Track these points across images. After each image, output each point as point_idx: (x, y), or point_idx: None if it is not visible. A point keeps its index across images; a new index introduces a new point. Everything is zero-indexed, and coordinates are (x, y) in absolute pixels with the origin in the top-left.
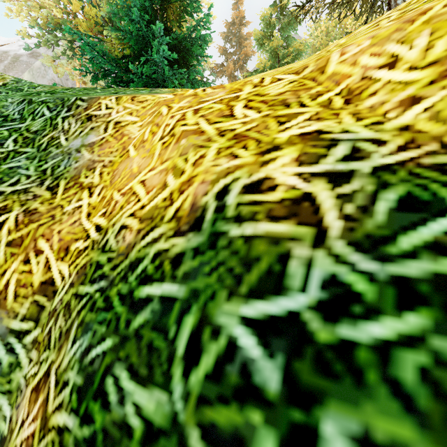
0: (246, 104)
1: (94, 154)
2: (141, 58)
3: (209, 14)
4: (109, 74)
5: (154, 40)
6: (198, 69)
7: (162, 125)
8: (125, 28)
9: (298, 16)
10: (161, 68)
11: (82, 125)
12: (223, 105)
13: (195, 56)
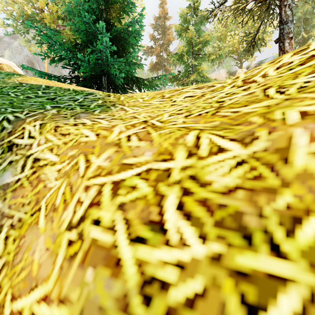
0: (180, 200)
1: (5, 202)
2: (88, 49)
3: (142, 15)
4: (65, 58)
5: (99, 33)
6: (133, 56)
7: (75, 195)
8: (76, 24)
9: (209, 18)
10: (104, 56)
11: (1, 155)
12: (149, 186)
13: (131, 45)
